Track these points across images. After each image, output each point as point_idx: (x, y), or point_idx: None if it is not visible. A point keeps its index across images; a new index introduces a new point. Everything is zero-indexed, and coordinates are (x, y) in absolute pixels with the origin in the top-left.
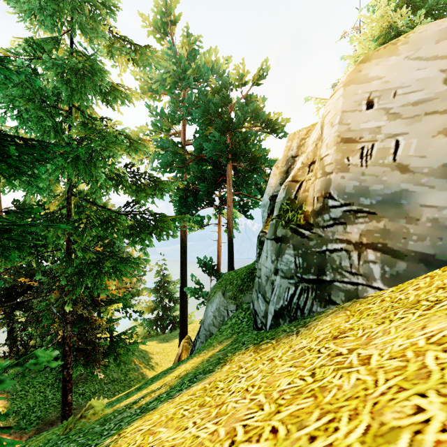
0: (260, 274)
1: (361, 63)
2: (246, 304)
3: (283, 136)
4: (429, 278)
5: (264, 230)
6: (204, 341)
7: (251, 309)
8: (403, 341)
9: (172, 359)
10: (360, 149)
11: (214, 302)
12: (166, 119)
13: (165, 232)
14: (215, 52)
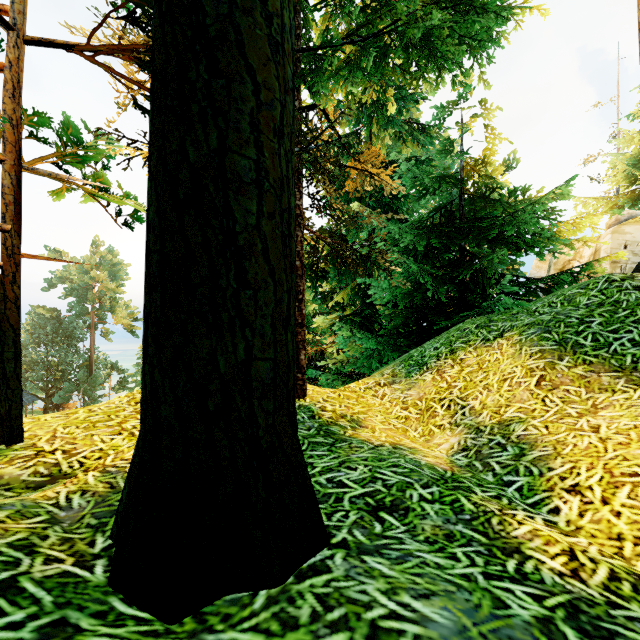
0: None
1: (622, 225)
2: None
3: None
4: None
5: None
6: None
7: None
8: None
9: None
10: (621, 267)
11: None
12: None
13: None
14: (445, 135)
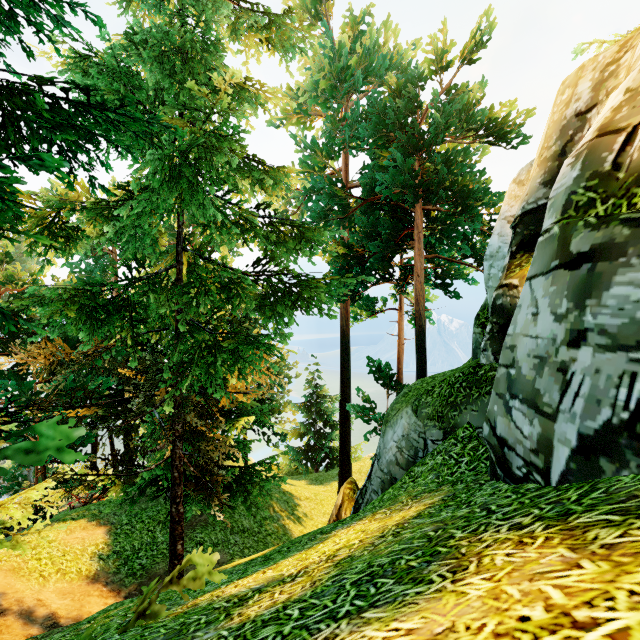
0: (512, 357)
1: None
2: (463, 430)
3: (521, 143)
4: None
5: (505, 281)
6: (381, 491)
7: (484, 435)
8: None
9: (327, 511)
10: None
11: (396, 424)
12: (319, 152)
13: (315, 301)
14: (394, 34)
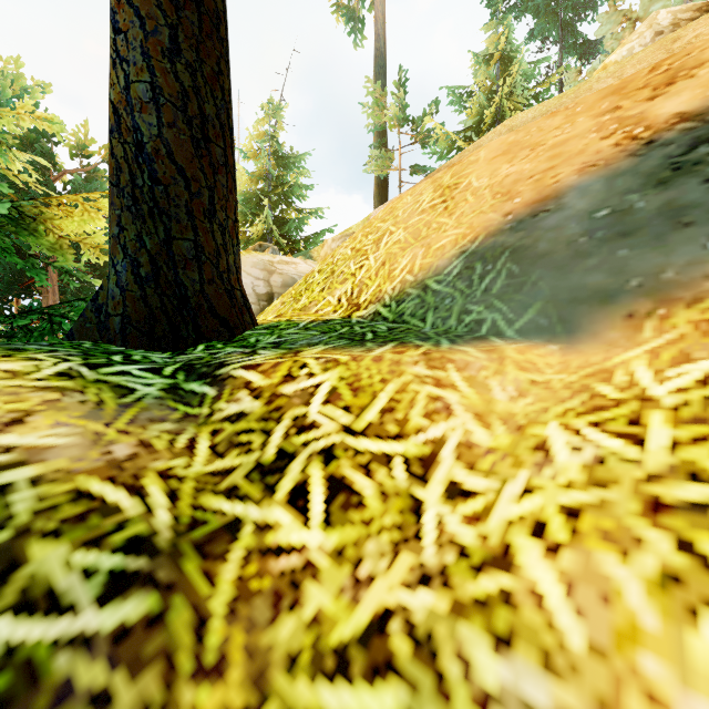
0: None
1: None
2: None
3: None
4: None
5: None
6: None
7: None
8: None
9: None
10: None
11: None
12: None
13: None
14: (17, 63)
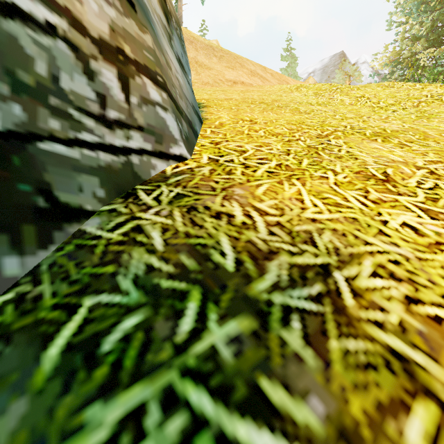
0: None
1: None
2: None
3: None
4: (229, 142)
5: None
6: None
7: None
8: (398, 153)
9: None
10: None
11: None
12: None
13: None
14: None
